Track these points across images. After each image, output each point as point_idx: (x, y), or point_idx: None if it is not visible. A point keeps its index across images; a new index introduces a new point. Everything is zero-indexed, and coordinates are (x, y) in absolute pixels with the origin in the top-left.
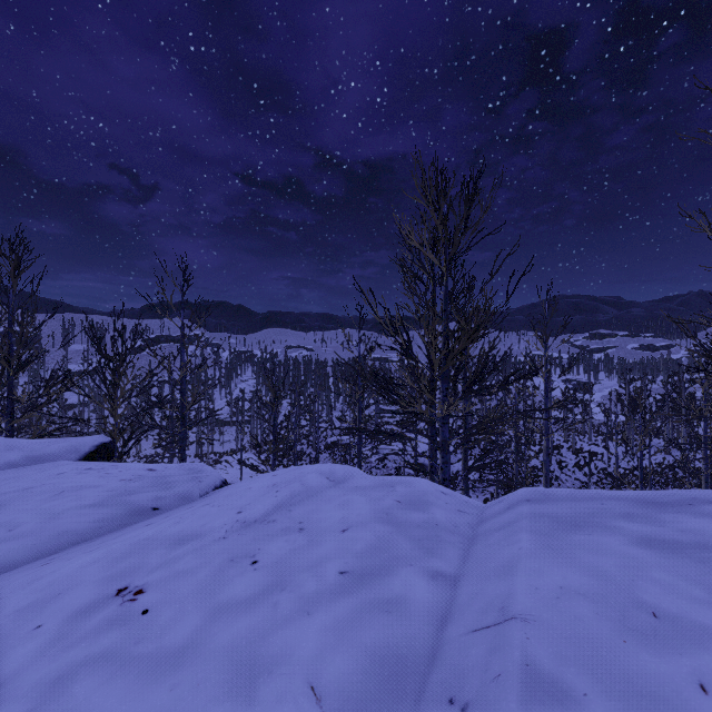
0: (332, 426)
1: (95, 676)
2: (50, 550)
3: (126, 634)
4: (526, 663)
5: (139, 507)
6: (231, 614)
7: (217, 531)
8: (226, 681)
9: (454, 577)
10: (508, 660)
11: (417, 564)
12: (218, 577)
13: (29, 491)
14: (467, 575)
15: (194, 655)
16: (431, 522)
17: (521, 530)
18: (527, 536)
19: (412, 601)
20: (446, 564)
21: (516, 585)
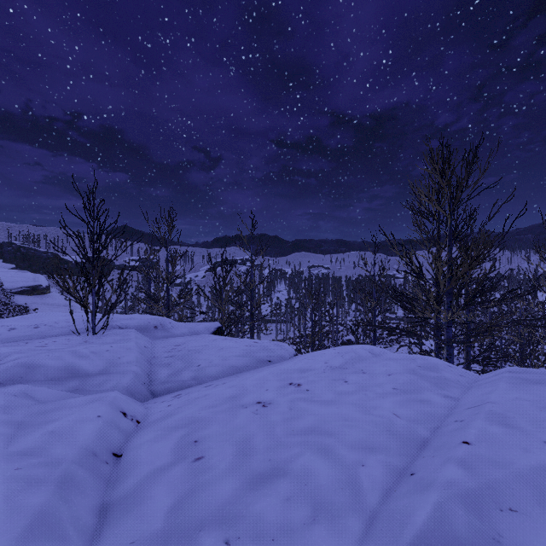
0: (346, 328)
1: (304, 402)
2: (229, 373)
3: (305, 395)
4: (490, 410)
5: (261, 359)
6: (346, 395)
7: (319, 369)
8: (357, 408)
9: (457, 398)
10: (482, 409)
11: (435, 391)
12: (331, 384)
13: (207, 346)
14: (465, 397)
15: (339, 402)
16: (441, 377)
17: (500, 381)
18: (503, 383)
19: (433, 402)
20: (452, 394)
21: (491, 396)
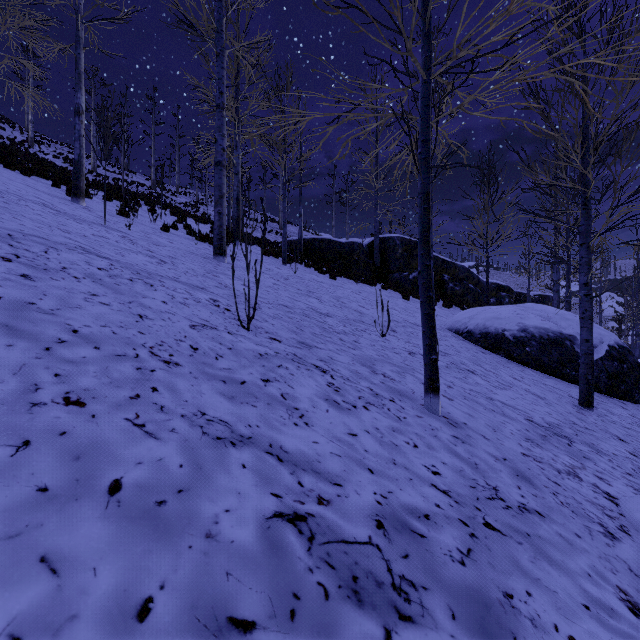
0: None
1: None
2: None
3: None
4: None
5: None
6: None
7: None
8: None
9: None
10: None
11: None
12: None
13: None
14: None
15: None
16: None
17: None
18: None
19: None
20: None
21: None
